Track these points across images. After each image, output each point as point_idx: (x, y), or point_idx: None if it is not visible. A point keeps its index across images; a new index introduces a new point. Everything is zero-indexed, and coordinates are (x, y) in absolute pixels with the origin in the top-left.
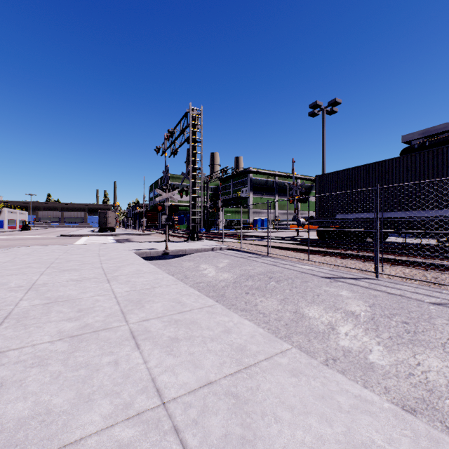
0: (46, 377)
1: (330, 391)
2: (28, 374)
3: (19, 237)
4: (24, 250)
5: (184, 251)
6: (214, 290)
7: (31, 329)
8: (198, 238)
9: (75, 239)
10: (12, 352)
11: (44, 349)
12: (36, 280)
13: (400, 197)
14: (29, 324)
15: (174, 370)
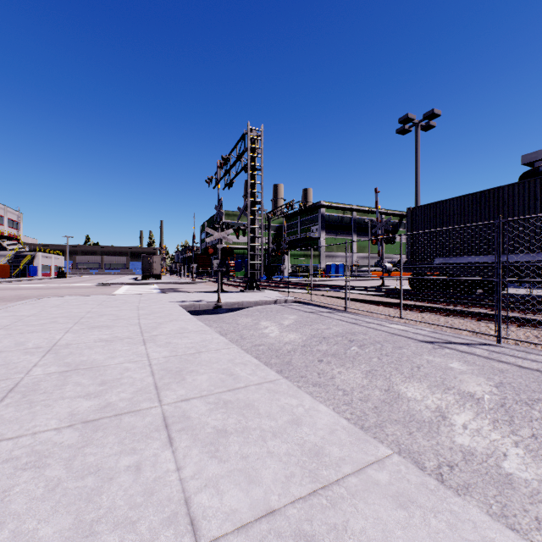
0: (39, 487)
1: (464, 541)
2: (16, 481)
3: (53, 285)
4: (54, 301)
5: (240, 304)
6: (277, 355)
7: (37, 408)
8: (258, 288)
9: (114, 288)
10: (4, 443)
11: (47, 440)
12: (58, 339)
13: (525, 235)
14: (37, 401)
15: (218, 486)
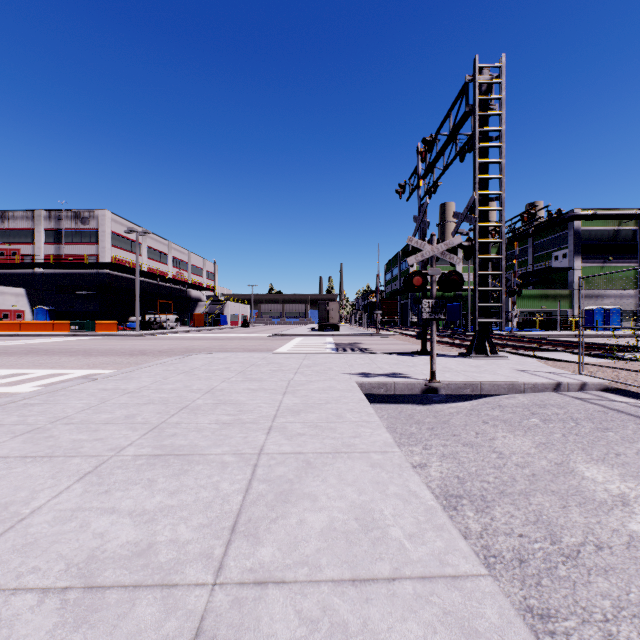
0: None
1: None
2: None
3: (231, 336)
4: (197, 362)
5: (476, 387)
6: None
7: None
8: (493, 351)
9: (284, 341)
10: None
11: None
12: (13, 522)
13: None
14: None
15: None
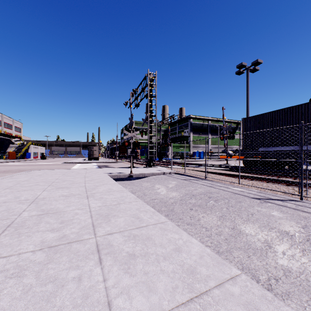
0: (18, 290)
1: None
2: (5, 285)
3: (39, 163)
4: (38, 173)
5: (143, 174)
6: (165, 205)
7: (22, 237)
8: (154, 165)
9: (72, 165)
10: (1, 260)
11: (26, 258)
12: (39, 195)
13: None
14: (23, 233)
15: (129, 293)
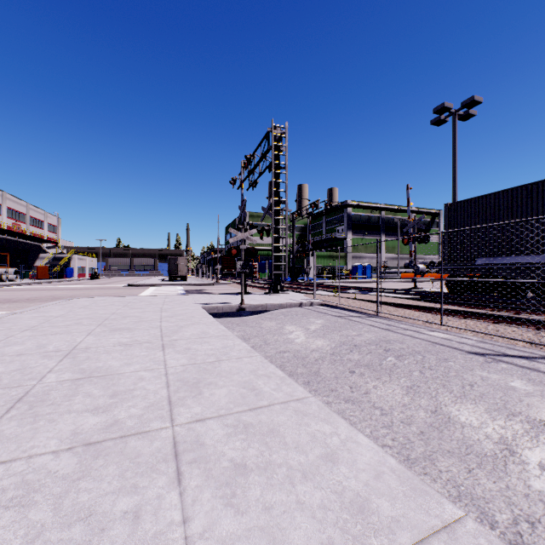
0: (17, 536)
1: None
2: None
3: (86, 286)
4: (83, 302)
5: (264, 306)
6: (303, 363)
7: (40, 424)
8: (283, 290)
9: (142, 289)
10: None
11: (41, 466)
12: (79, 342)
13: None
14: (42, 414)
15: None
